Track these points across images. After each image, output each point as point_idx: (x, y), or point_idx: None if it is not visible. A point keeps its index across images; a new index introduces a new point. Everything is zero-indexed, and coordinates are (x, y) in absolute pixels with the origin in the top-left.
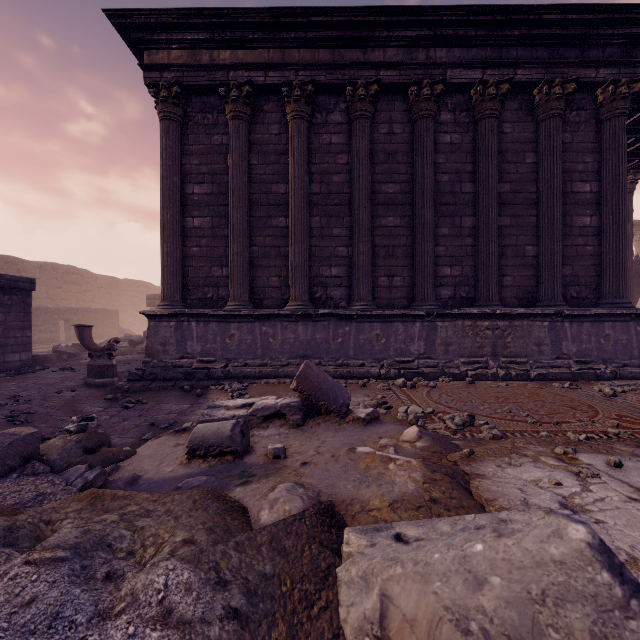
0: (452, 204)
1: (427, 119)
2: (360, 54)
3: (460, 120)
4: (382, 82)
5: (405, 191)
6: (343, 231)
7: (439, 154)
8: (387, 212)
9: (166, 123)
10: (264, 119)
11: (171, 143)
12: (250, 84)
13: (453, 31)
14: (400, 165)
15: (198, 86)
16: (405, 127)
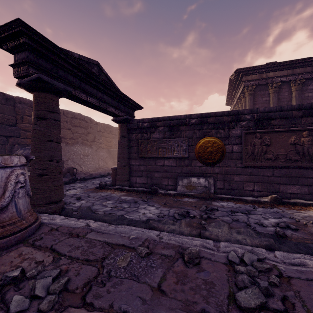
0: None
1: None
2: None
3: None
4: None
5: None
6: None
7: None
8: None
9: (250, 96)
10: (282, 91)
11: (251, 102)
12: (280, 82)
13: None
14: None
15: (261, 84)
16: None
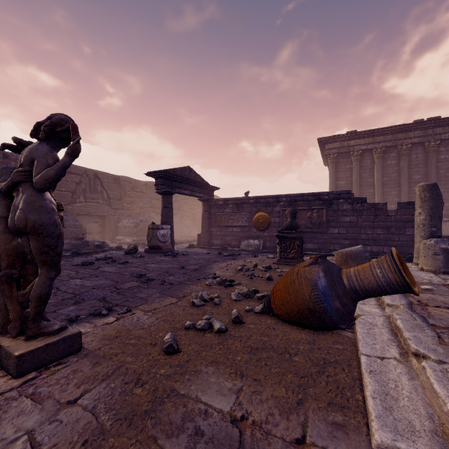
0: (445, 180)
1: (433, 153)
2: (404, 135)
3: (448, 149)
4: (413, 143)
5: (423, 177)
6: (396, 193)
7: (439, 163)
8: (415, 185)
9: (332, 165)
10: (365, 158)
11: (333, 170)
12: (361, 150)
13: (444, 122)
14: (421, 168)
15: (342, 152)
16: (423, 155)
